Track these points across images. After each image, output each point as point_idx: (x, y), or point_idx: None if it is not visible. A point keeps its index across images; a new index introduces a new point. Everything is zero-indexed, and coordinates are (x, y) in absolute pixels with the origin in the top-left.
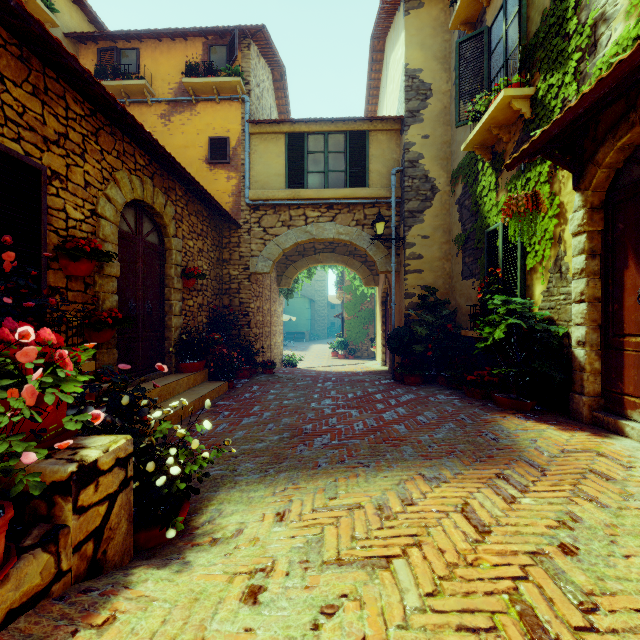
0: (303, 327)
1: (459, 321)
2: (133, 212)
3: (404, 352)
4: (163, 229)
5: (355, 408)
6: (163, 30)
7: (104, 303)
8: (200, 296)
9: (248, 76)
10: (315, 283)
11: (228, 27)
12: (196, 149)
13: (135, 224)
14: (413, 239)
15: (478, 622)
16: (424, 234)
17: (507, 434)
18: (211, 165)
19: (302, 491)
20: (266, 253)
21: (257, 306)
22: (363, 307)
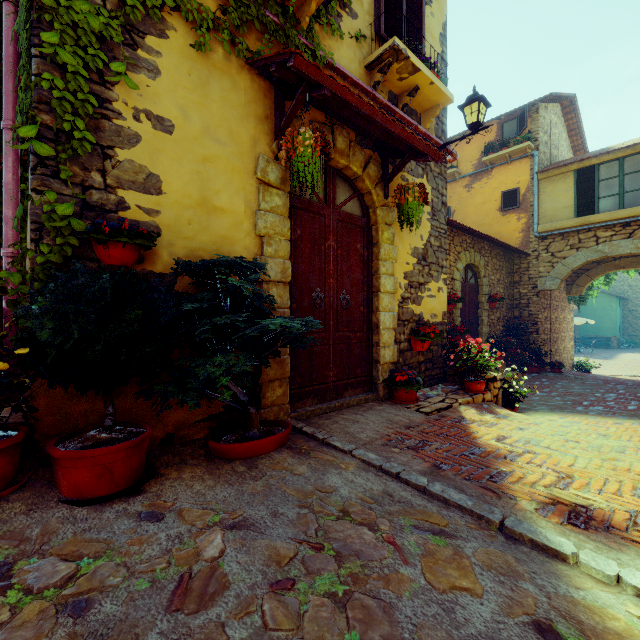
0: (607, 331)
1: None
2: (464, 270)
3: None
4: (477, 274)
5: (637, 401)
6: (468, 130)
7: (456, 322)
8: (498, 312)
9: (536, 134)
10: (628, 276)
11: (519, 107)
12: (491, 203)
13: (464, 276)
14: None
15: (634, 435)
16: None
17: None
18: (503, 212)
19: (575, 416)
20: (553, 273)
21: (544, 316)
22: None
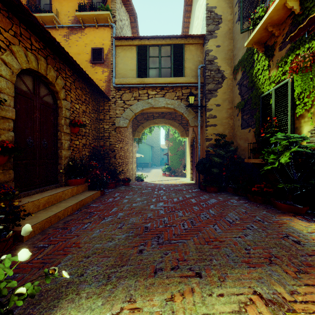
0: (147, 160)
1: (239, 154)
2: (31, 79)
3: (206, 173)
4: (56, 94)
5: (179, 209)
6: None
7: None
8: (84, 139)
9: (114, 12)
10: (154, 138)
11: None
12: (84, 55)
13: (33, 87)
14: (211, 106)
15: None
16: (217, 103)
17: (304, 237)
18: (93, 64)
19: None
20: (125, 115)
21: (120, 146)
22: (179, 149)
